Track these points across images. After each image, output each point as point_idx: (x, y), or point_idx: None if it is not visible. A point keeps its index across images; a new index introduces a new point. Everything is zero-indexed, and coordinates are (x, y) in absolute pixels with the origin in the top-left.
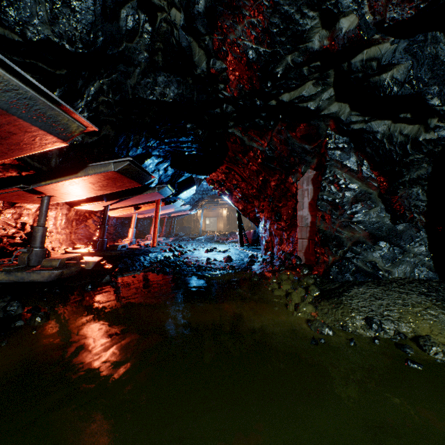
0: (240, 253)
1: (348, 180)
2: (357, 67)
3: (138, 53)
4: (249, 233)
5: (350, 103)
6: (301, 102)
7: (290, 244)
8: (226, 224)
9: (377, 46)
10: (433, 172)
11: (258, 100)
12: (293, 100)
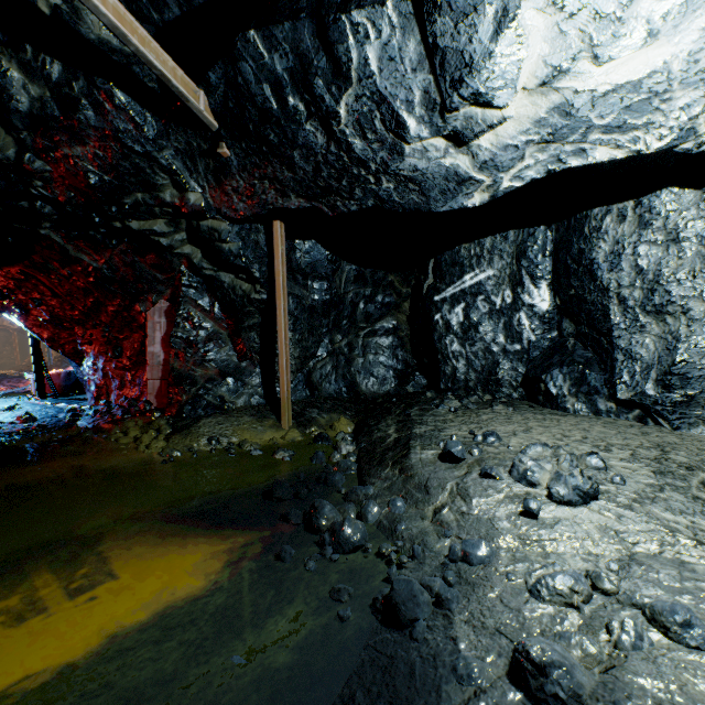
0: (47, 408)
1: (203, 319)
2: (205, 230)
3: None
4: (59, 376)
5: (203, 250)
6: (153, 235)
7: (137, 387)
8: None
9: (219, 221)
10: (262, 322)
11: (97, 216)
12: (143, 230)
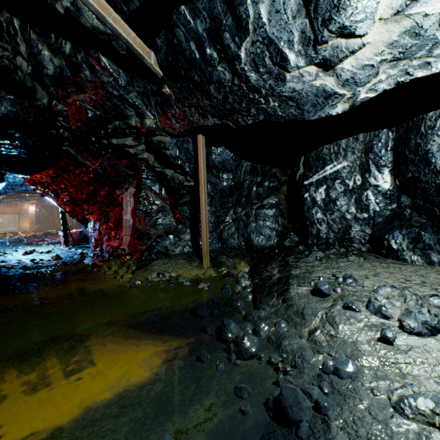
0: (68, 252)
1: (155, 198)
2: (155, 142)
3: None
4: (76, 233)
5: (155, 156)
6: (125, 147)
7: (117, 240)
8: (34, 223)
9: (164, 137)
10: (191, 200)
11: (93, 137)
12: (120, 145)
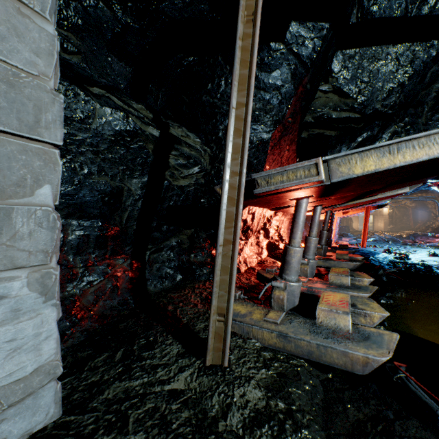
0: None
1: None
2: None
3: (427, 96)
4: None
5: None
6: None
7: None
8: (387, 224)
9: None
10: None
11: None
12: None
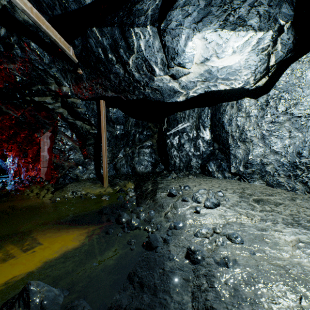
0: None
1: (67, 140)
2: (69, 102)
3: None
4: None
5: (68, 111)
6: (45, 103)
7: (35, 171)
8: None
9: (76, 99)
10: (95, 142)
11: (18, 94)
12: (40, 101)
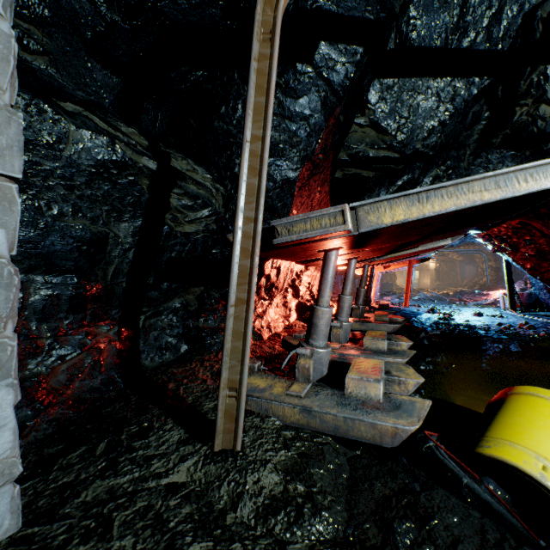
0: (527, 320)
1: None
2: None
3: (469, 138)
4: (521, 296)
5: None
6: None
7: None
8: (434, 280)
9: None
10: None
11: None
12: None
